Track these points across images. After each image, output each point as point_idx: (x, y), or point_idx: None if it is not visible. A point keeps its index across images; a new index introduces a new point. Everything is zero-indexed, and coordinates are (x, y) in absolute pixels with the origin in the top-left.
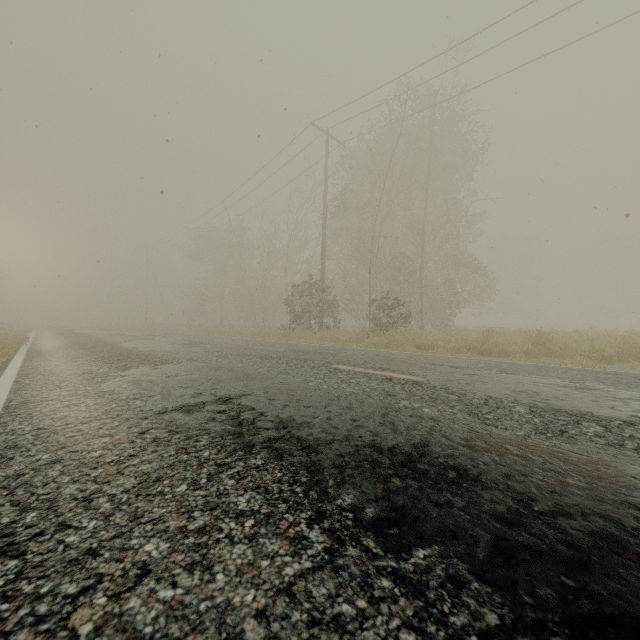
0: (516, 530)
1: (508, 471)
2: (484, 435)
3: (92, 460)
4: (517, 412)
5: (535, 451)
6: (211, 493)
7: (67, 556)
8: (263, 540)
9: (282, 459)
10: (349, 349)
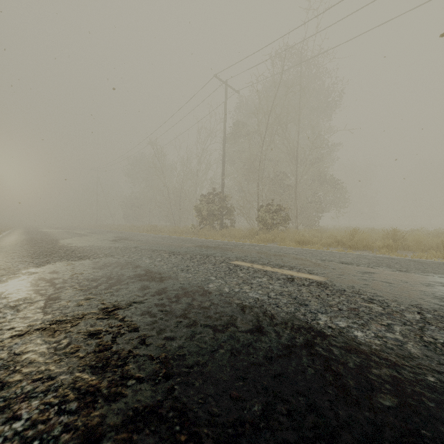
0: None
1: None
2: None
3: None
4: None
5: None
6: None
7: None
8: None
9: None
10: (244, 244)
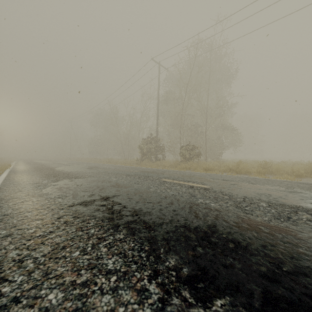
0: (275, 285)
1: (263, 243)
2: (246, 220)
3: (29, 235)
4: (262, 206)
5: (276, 230)
6: (92, 257)
7: (0, 302)
8: (121, 291)
9: (134, 234)
10: (170, 170)
